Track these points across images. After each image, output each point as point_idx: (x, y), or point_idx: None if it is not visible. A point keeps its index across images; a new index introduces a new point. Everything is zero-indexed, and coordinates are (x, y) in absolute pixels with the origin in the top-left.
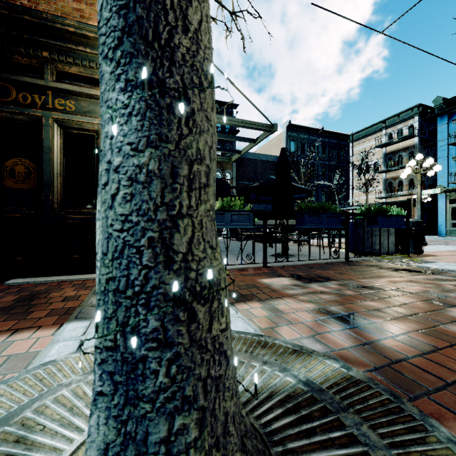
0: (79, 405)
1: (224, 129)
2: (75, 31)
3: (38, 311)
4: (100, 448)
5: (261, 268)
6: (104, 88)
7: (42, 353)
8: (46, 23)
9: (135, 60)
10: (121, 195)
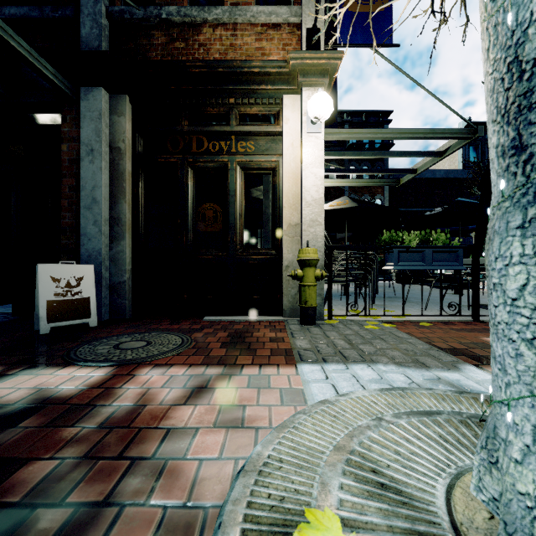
0: (402, 450)
1: (373, 144)
2: (259, 71)
3: (257, 349)
4: None
5: (471, 323)
6: None
7: (306, 391)
8: (235, 71)
9: None
10: None
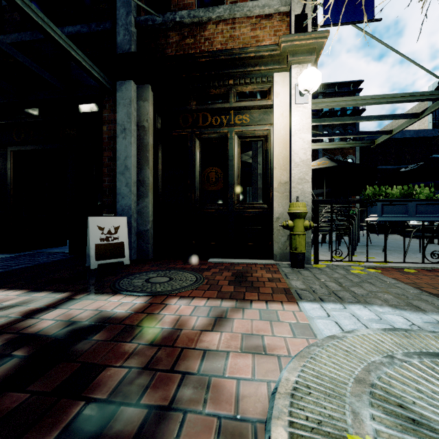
0: (423, 389)
1: (345, 111)
2: (255, 55)
3: (259, 287)
4: None
5: None
6: None
7: (313, 326)
8: (234, 57)
9: None
10: None
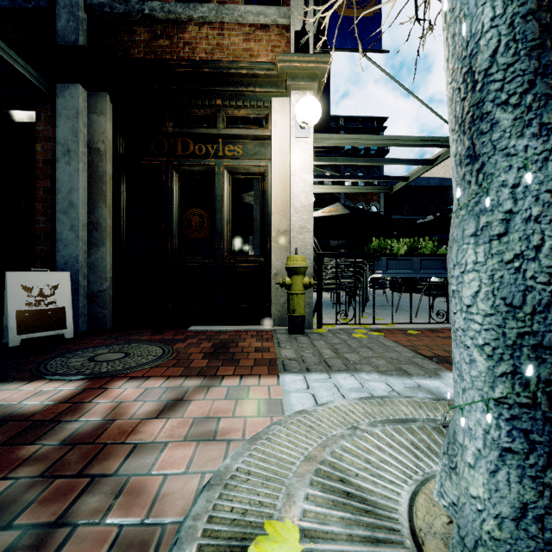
0: (372, 459)
1: (369, 151)
2: (247, 73)
3: (241, 360)
4: (514, 506)
5: None
6: (498, 136)
7: (285, 401)
8: (222, 72)
9: (551, 101)
10: (548, 246)
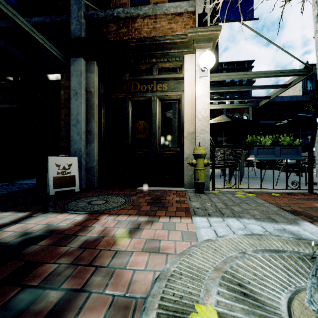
0: (258, 273)
1: (242, 82)
2: (170, 42)
3: (168, 207)
4: None
5: (308, 194)
6: None
7: (197, 233)
8: (156, 43)
9: None
10: None
